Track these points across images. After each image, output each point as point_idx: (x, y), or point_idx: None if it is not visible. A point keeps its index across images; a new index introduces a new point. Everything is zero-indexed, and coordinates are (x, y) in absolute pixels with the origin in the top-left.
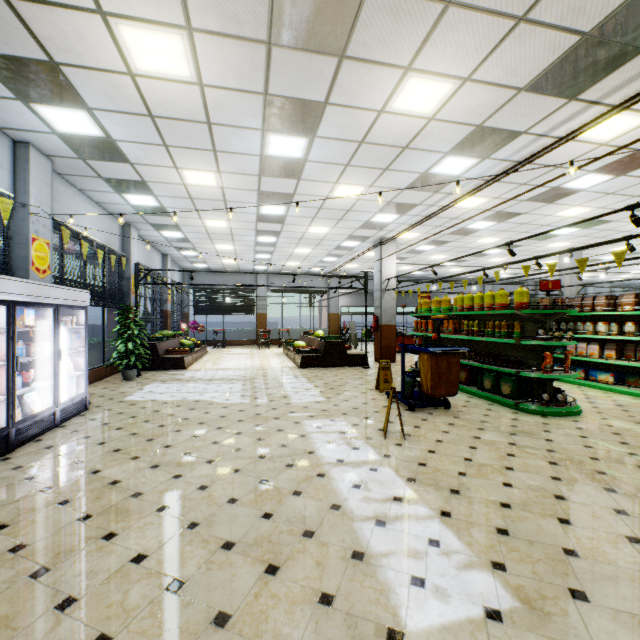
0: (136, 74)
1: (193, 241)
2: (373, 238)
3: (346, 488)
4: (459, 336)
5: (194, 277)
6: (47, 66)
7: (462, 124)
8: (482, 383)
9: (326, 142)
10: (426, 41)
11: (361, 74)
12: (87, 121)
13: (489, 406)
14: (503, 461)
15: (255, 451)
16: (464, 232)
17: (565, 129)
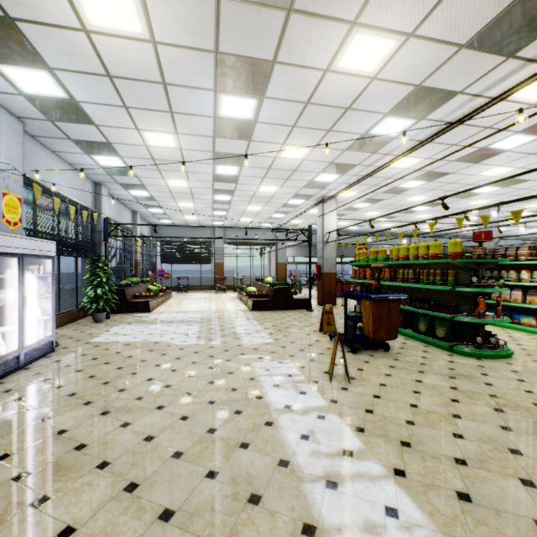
0: (90, 30)
1: (158, 199)
2: (316, 196)
3: (294, 439)
4: (395, 283)
5: (161, 231)
6: (3, 22)
7: (402, 84)
8: (417, 326)
9: (274, 103)
10: None
11: (308, 30)
12: (50, 82)
13: (425, 348)
14: (449, 408)
15: (205, 396)
16: (396, 191)
17: (499, 89)
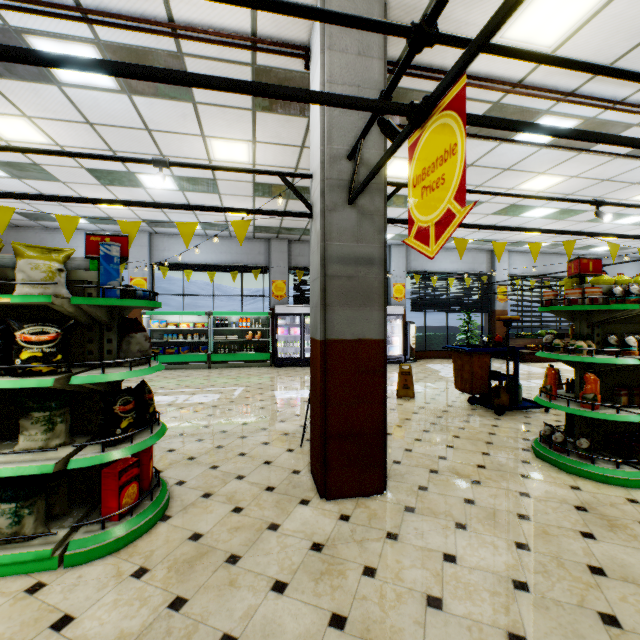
0: None
1: None
2: None
3: None
4: None
5: None
6: None
7: None
8: None
9: None
10: None
11: None
12: None
13: None
14: None
15: None
16: None
17: (515, 69)
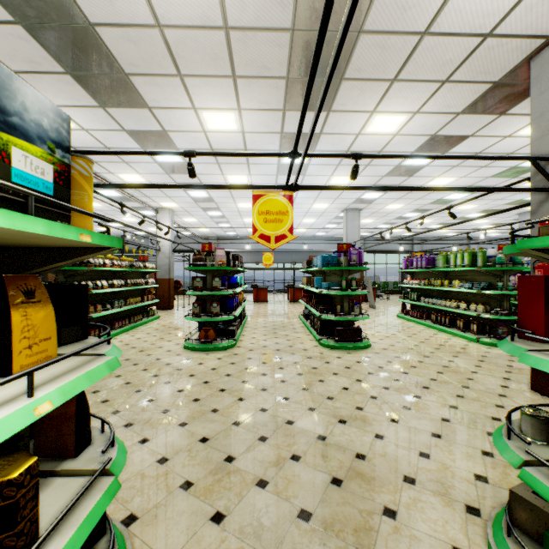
0: None
1: None
2: (151, 208)
3: None
4: None
5: None
6: None
7: None
8: None
9: None
10: None
11: None
12: None
13: None
14: None
15: None
16: (205, 200)
17: None
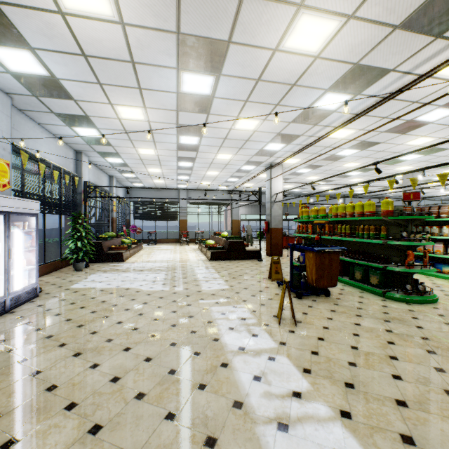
0: (65, 13)
1: (131, 166)
2: (265, 163)
3: (247, 381)
4: (334, 237)
5: (134, 193)
6: None
7: (342, 62)
8: (353, 274)
9: (229, 80)
10: None
11: (259, 11)
12: (32, 61)
13: (361, 294)
14: (386, 349)
15: (168, 338)
16: (334, 158)
17: (427, 67)
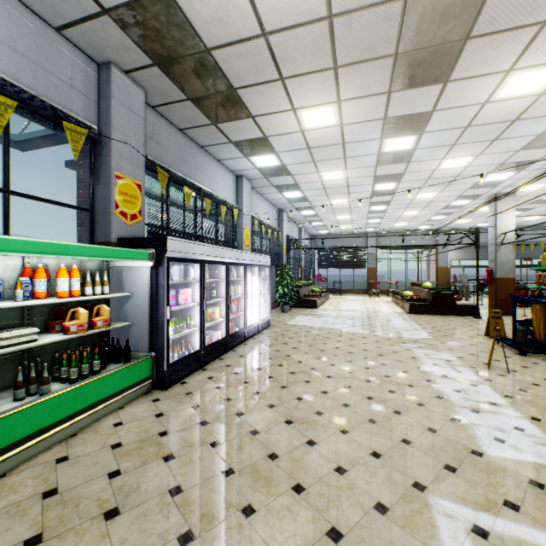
0: (304, 130)
1: (321, 215)
2: (486, 195)
3: (448, 390)
4: None
5: (318, 241)
6: (262, 139)
7: None
8: None
9: (433, 134)
10: (525, 50)
11: (463, 86)
12: (273, 159)
13: None
14: None
15: (378, 361)
16: None
17: None
